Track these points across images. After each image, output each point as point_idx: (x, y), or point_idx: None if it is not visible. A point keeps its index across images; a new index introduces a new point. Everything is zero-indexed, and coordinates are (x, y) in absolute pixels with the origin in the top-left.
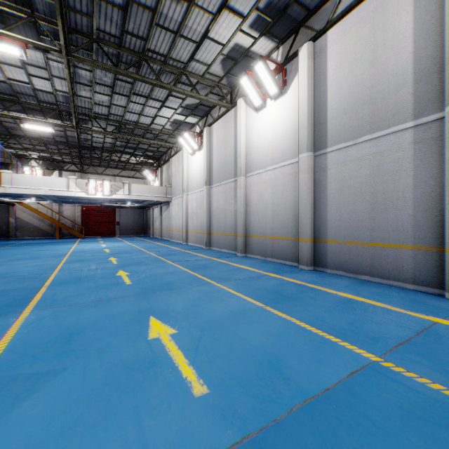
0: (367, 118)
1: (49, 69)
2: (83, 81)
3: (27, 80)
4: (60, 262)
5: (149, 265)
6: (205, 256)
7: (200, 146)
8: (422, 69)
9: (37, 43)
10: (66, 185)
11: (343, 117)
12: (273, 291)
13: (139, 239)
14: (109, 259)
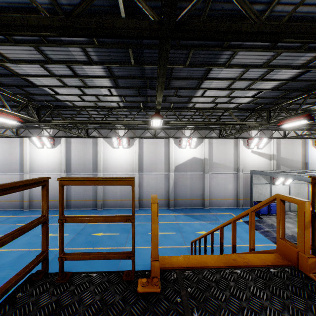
0: (83, 168)
1: None
2: None
3: None
4: None
5: None
6: (5, 216)
7: None
8: (94, 162)
9: None
10: None
11: (76, 165)
12: None
13: None
14: None
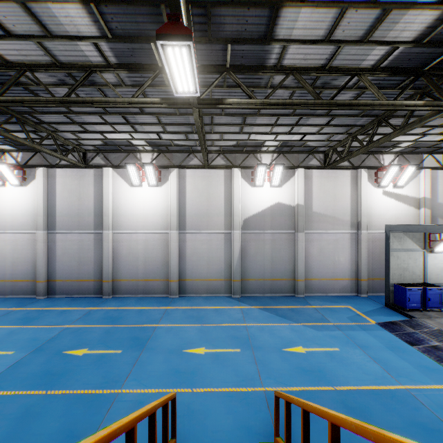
0: (77, 223)
1: None
2: None
3: None
4: None
5: None
6: None
7: None
8: (97, 212)
9: None
10: None
11: (65, 217)
12: (25, 318)
13: None
14: None
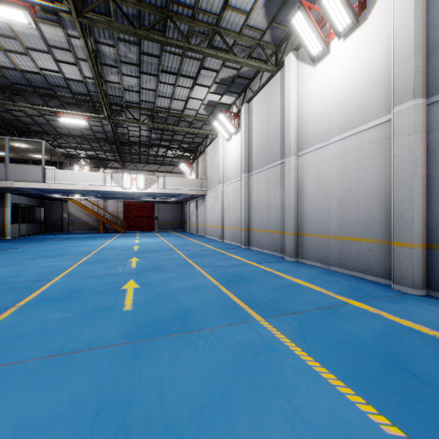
0: None
1: (73, 50)
2: (108, 62)
3: (57, 68)
4: (77, 262)
5: (171, 272)
6: (243, 259)
7: (238, 128)
8: None
9: (44, 5)
10: (103, 180)
11: None
12: (387, 359)
13: (174, 234)
14: (129, 261)
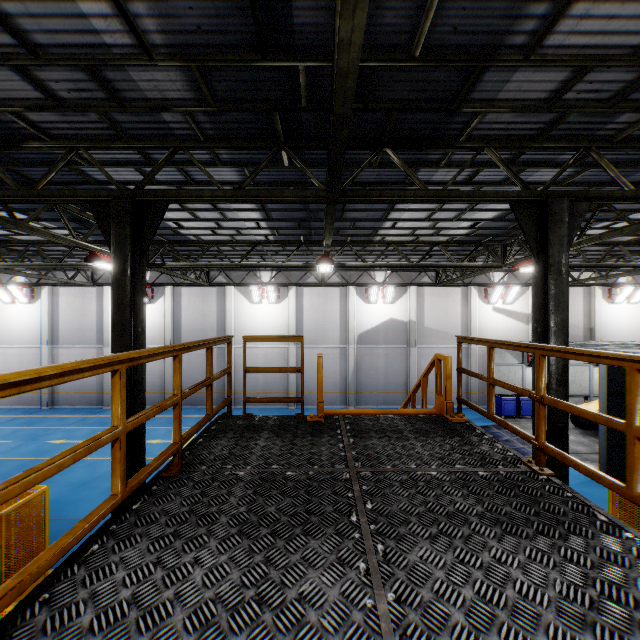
0: (201, 338)
1: None
2: None
3: None
4: None
5: (56, 433)
6: (77, 416)
7: (32, 299)
8: (219, 327)
9: None
10: None
11: (190, 333)
12: (170, 422)
13: None
14: None
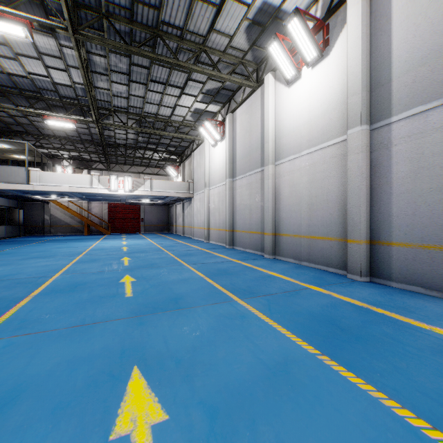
0: None
1: (64, 58)
2: (98, 70)
3: (46, 73)
4: (71, 261)
5: (162, 268)
6: (227, 257)
7: (223, 135)
8: None
9: (42, 21)
10: (90, 182)
11: (419, 69)
12: (325, 319)
13: (161, 236)
14: (121, 260)
